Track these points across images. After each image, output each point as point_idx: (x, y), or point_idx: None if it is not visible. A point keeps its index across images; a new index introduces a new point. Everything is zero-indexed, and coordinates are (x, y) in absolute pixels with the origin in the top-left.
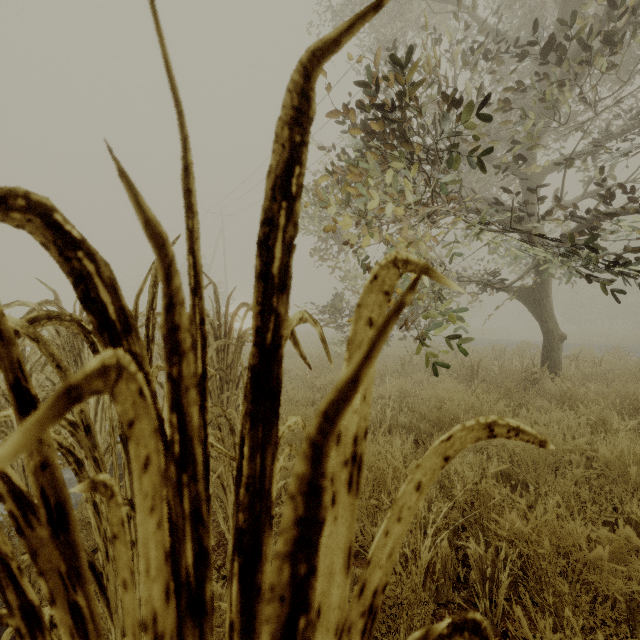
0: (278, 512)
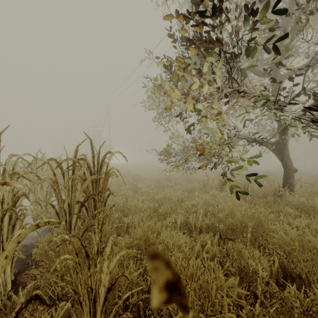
0: (125, 317)
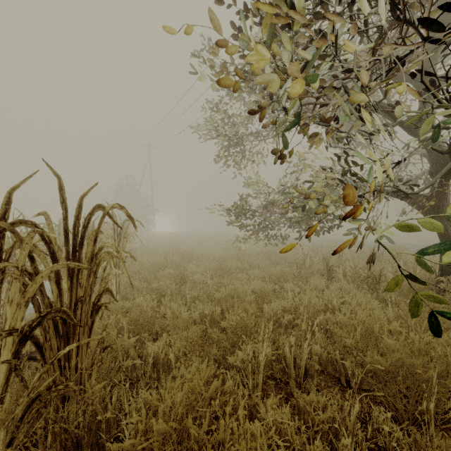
0: None
